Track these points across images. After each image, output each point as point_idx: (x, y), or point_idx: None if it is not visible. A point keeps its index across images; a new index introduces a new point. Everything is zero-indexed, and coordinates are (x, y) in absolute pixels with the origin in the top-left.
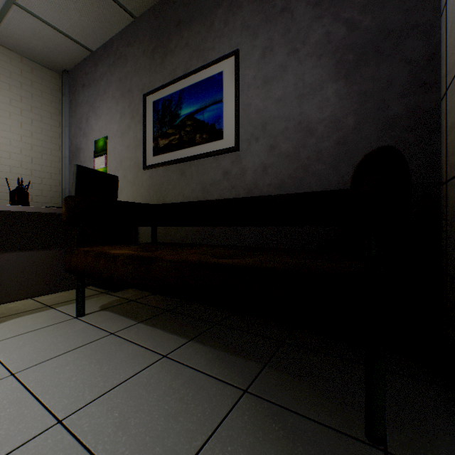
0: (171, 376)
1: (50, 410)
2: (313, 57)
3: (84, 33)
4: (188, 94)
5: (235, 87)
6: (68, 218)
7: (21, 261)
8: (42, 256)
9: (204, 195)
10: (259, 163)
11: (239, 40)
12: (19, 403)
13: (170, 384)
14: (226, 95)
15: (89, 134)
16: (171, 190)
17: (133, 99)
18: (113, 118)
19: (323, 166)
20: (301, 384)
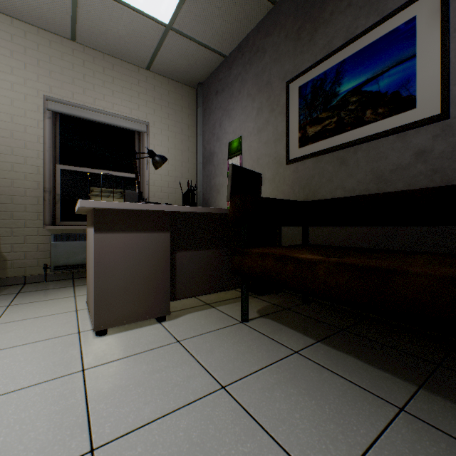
0: None
1: None
2: None
3: (222, 38)
4: (351, 64)
5: (443, 29)
6: (236, 218)
7: (192, 260)
8: (206, 255)
9: (378, 186)
10: None
11: None
12: (254, 437)
13: None
14: (421, 47)
15: (222, 138)
16: (324, 184)
17: (272, 91)
18: (248, 116)
19: None
20: None
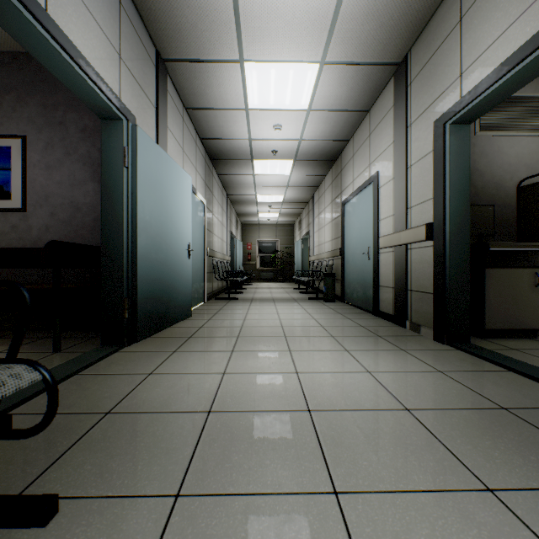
0: None
1: None
2: (81, 163)
3: None
4: None
5: (23, 163)
6: None
7: None
8: None
9: None
10: (44, 223)
11: (26, 128)
12: None
13: None
14: (15, 166)
15: None
16: None
17: None
18: None
19: (87, 232)
20: (38, 346)
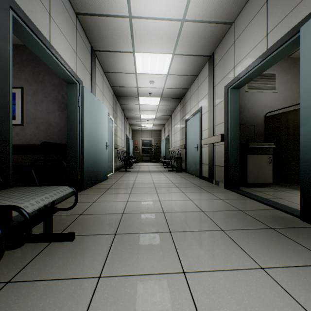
0: None
1: None
2: (52, 101)
3: None
4: None
5: (22, 101)
6: None
7: None
8: None
9: None
10: (33, 132)
11: (24, 83)
12: None
13: None
14: (17, 103)
15: None
16: None
17: None
18: None
19: (55, 136)
20: None
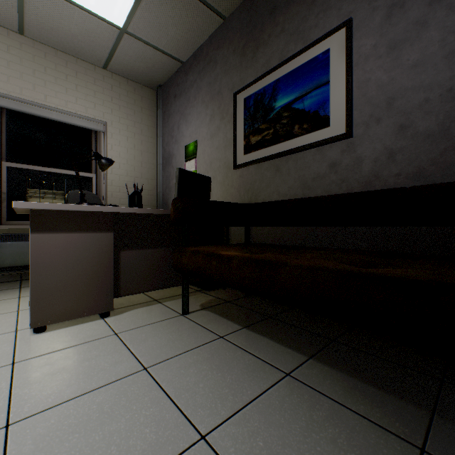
0: (306, 403)
1: (189, 420)
2: None
3: (178, 46)
4: (284, 83)
5: (347, 62)
6: (176, 219)
7: (137, 259)
8: (152, 254)
9: (304, 191)
10: (382, 149)
11: (351, 6)
12: (159, 403)
13: (310, 415)
14: (333, 75)
15: (180, 141)
16: (264, 189)
17: (222, 100)
18: (202, 122)
19: None
20: None
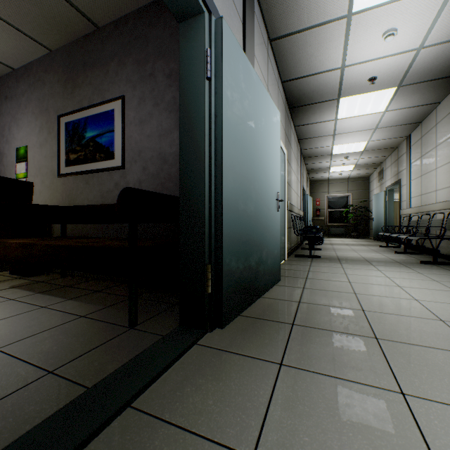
0: (41, 314)
1: None
2: (167, 111)
3: (5, 55)
4: (91, 121)
5: (122, 122)
6: None
7: None
8: None
9: (102, 200)
10: (137, 179)
11: (125, 88)
12: None
13: (38, 317)
14: (116, 127)
15: (11, 142)
16: (79, 195)
17: (50, 118)
18: (33, 131)
19: (172, 184)
20: (120, 312)
